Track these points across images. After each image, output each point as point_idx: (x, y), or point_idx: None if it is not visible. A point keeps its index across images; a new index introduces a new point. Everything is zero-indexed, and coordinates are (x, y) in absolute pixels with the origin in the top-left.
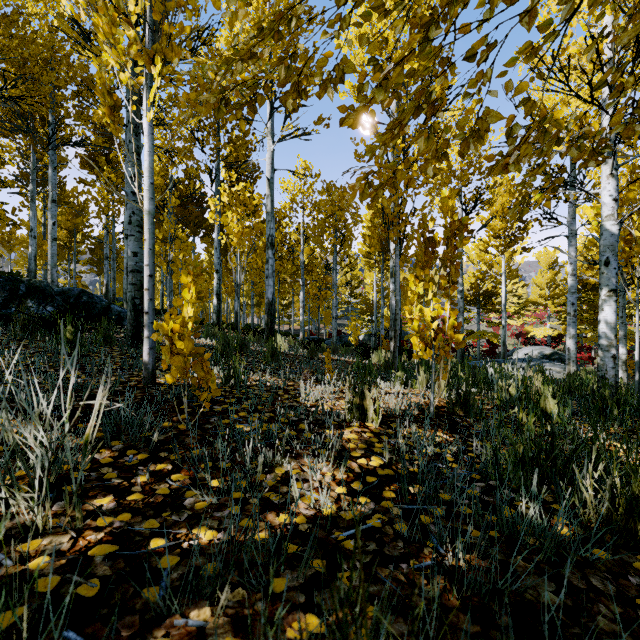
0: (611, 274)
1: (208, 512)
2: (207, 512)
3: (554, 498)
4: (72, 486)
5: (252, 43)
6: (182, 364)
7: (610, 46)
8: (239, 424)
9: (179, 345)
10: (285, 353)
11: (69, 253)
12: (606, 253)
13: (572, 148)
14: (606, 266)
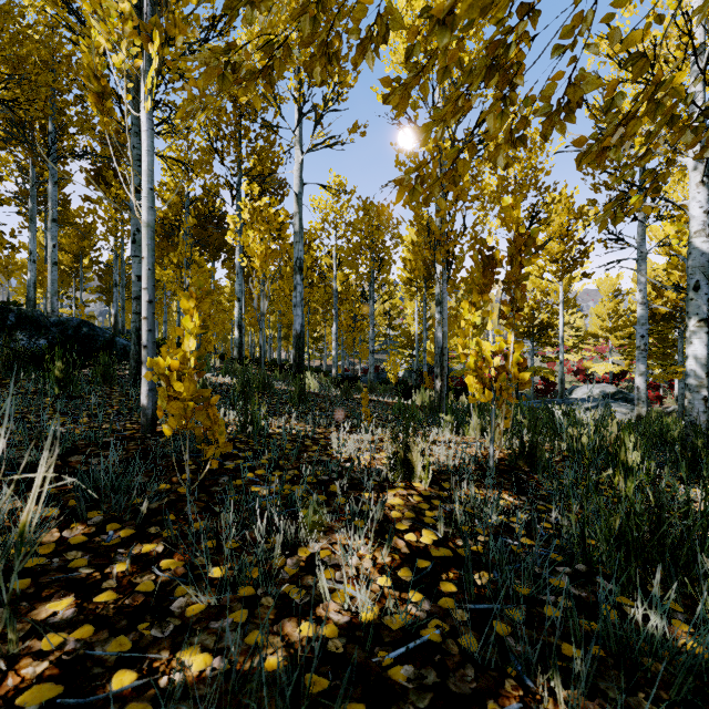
0: (702, 301)
1: (203, 621)
2: (202, 621)
3: (663, 589)
4: (21, 581)
5: (274, 21)
6: (181, 412)
7: (700, 30)
8: (255, 486)
9: (177, 388)
10: (315, 393)
11: (75, 280)
12: (695, 276)
13: (687, 130)
14: (695, 291)
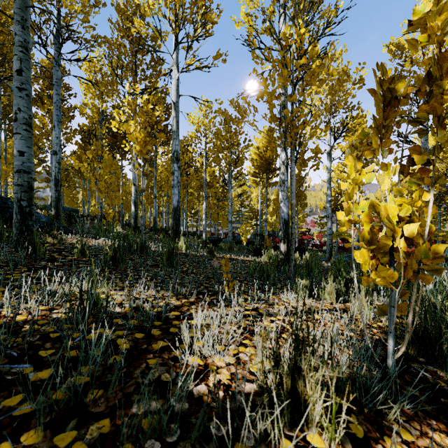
0: None
1: None
2: None
3: None
4: None
5: None
6: None
7: None
8: None
9: None
10: (186, 254)
11: None
12: None
13: None
14: None
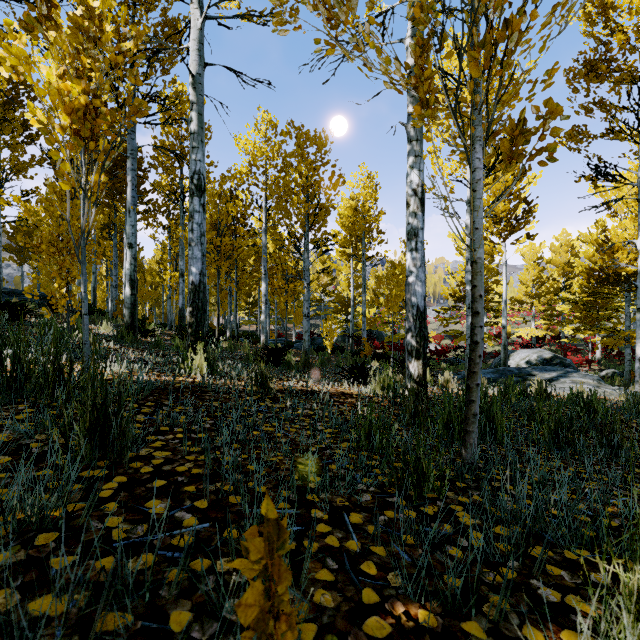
0: None
1: None
2: None
3: None
4: None
5: None
6: None
7: None
8: None
9: None
10: (202, 387)
11: None
12: None
13: None
14: None
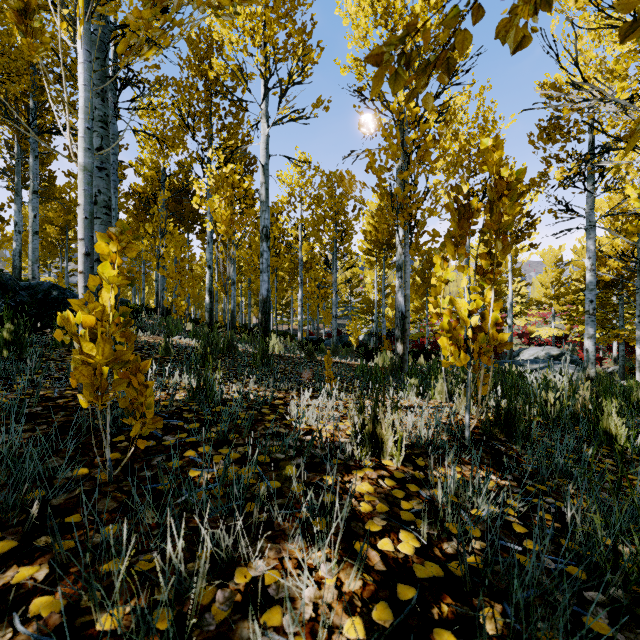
0: None
1: None
2: None
3: None
4: None
5: None
6: (93, 381)
7: None
8: (194, 469)
9: (87, 351)
10: (280, 355)
11: (61, 251)
12: None
13: None
14: None
